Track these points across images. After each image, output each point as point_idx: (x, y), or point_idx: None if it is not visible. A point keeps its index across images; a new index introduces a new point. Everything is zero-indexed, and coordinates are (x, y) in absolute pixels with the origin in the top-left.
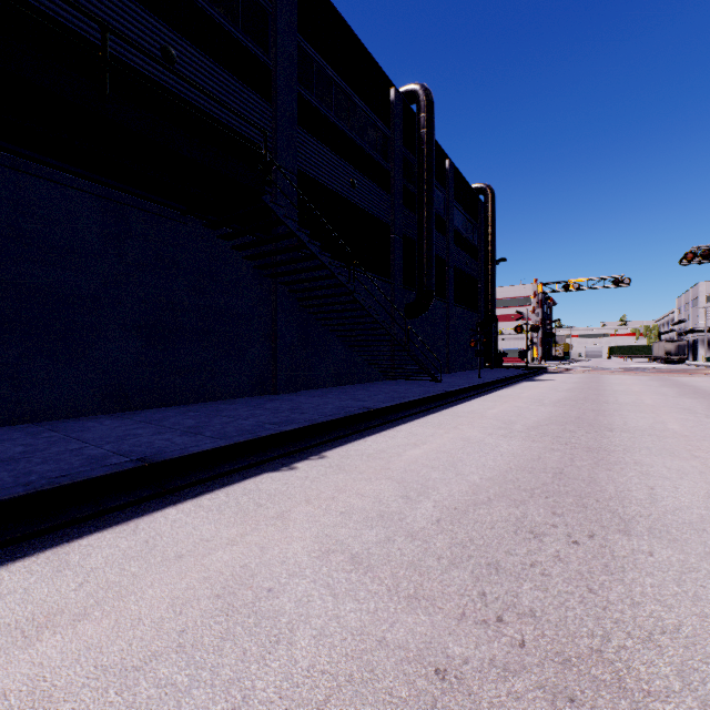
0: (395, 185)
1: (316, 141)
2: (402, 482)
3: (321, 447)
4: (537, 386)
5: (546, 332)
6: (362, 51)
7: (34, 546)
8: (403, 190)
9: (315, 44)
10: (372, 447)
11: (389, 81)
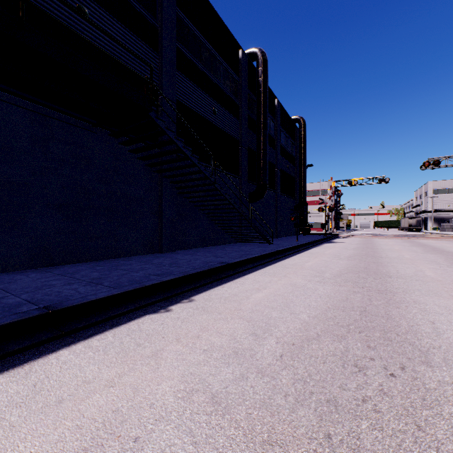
0: (242, 114)
1: (189, 81)
2: (250, 320)
3: (190, 292)
4: (334, 246)
5: (337, 211)
6: (220, 23)
7: None
8: (247, 117)
9: (189, 16)
10: (227, 292)
11: (238, 45)
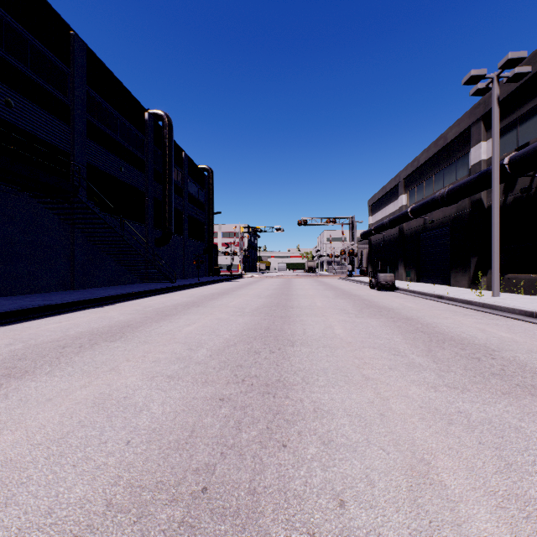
0: (148, 169)
1: (98, 145)
2: (144, 306)
3: (112, 304)
4: (226, 284)
5: (246, 255)
6: (127, 92)
7: (31, 320)
8: (154, 171)
9: (97, 90)
10: (134, 302)
11: (145, 109)
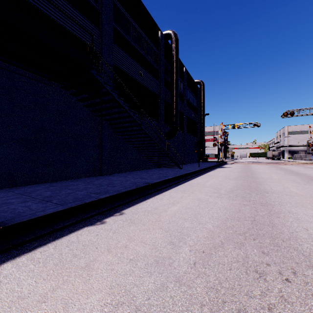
0: (161, 77)
1: (122, 51)
2: (168, 230)
3: (122, 207)
4: (224, 170)
5: (225, 146)
6: (145, 11)
7: None
8: (164, 79)
9: (122, 4)
10: (150, 206)
11: (158, 27)
